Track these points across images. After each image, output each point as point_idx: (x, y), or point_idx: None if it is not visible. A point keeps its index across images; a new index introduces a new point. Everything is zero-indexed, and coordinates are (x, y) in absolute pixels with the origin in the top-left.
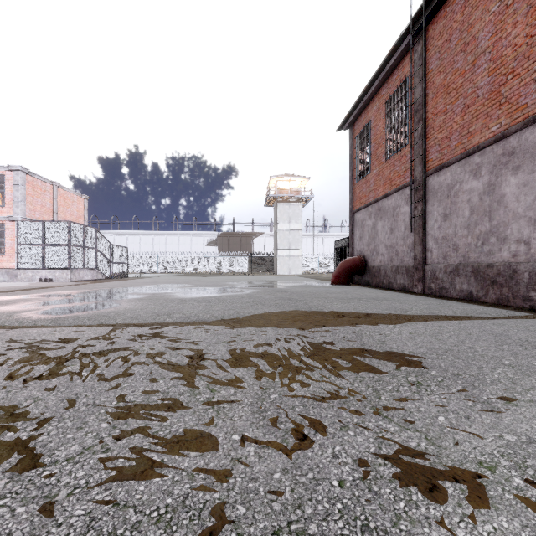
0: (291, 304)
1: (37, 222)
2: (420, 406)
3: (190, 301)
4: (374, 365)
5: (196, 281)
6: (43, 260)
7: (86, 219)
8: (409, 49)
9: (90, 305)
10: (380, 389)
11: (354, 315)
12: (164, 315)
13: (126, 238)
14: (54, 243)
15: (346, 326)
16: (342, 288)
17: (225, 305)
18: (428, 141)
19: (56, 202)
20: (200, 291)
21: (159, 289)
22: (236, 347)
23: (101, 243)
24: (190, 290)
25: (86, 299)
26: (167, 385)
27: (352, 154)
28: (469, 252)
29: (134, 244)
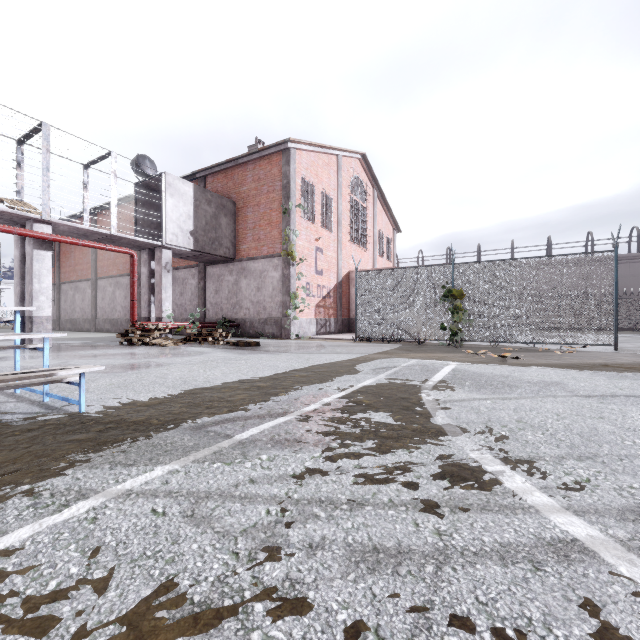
0: None
1: None
2: None
3: None
4: None
5: None
6: None
7: None
8: None
9: None
10: None
11: None
12: None
13: None
14: None
15: None
16: None
17: None
18: (61, 270)
19: None
20: None
21: None
22: None
23: None
24: None
25: None
26: None
27: None
28: (70, 315)
29: None
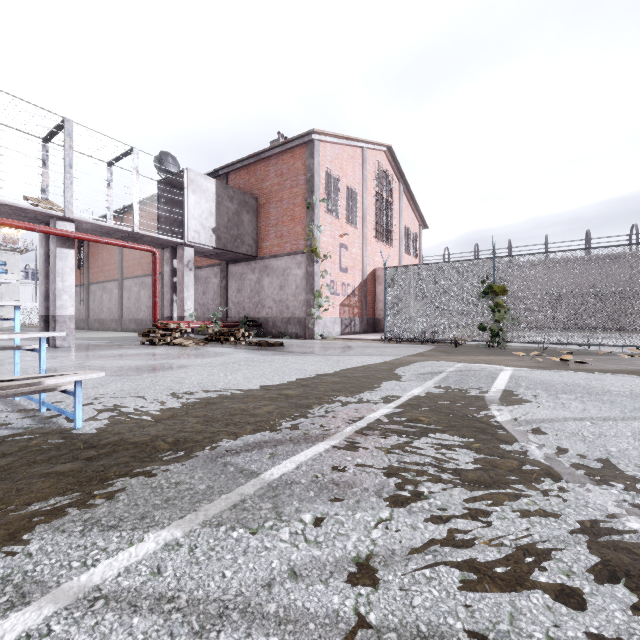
0: None
1: None
2: None
3: None
4: None
5: None
6: None
7: None
8: None
9: None
10: None
11: None
12: None
13: None
14: None
15: None
16: None
17: None
18: (90, 271)
19: None
20: None
21: None
22: None
23: None
24: None
25: None
26: None
27: None
28: (98, 315)
29: None
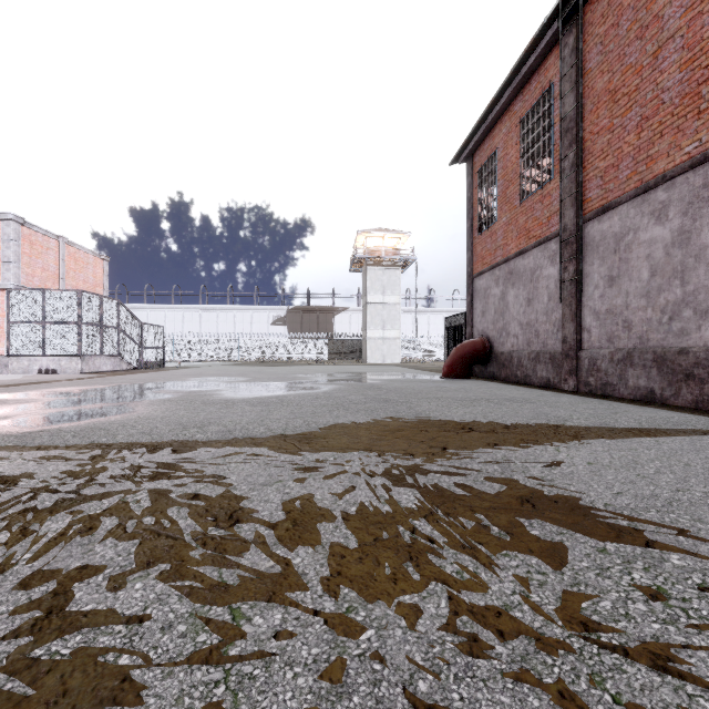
0: (389, 409)
1: (35, 291)
2: (702, 673)
3: (240, 403)
4: (554, 539)
5: (255, 373)
6: (43, 343)
7: (107, 288)
8: (555, 44)
9: (89, 410)
10: (589, 612)
11: (487, 427)
12: (194, 427)
13: (165, 314)
14: (59, 320)
15: (479, 448)
16: (458, 383)
17: (291, 410)
18: (584, 173)
19: (64, 264)
20: (258, 387)
21: (200, 384)
22: (298, 495)
23: (126, 320)
24: (244, 386)
25: (88, 400)
26: (147, 598)
27: (471, 197)
28: (649, 332)
29: (175, 323)
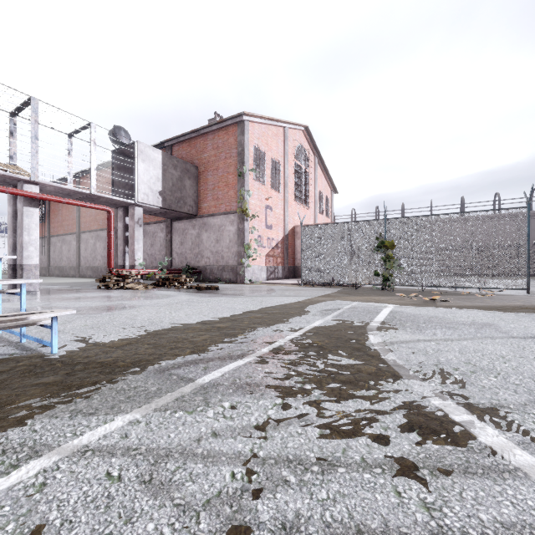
0: None
1: None
2: None
3: None
4: None
5: None
6: None
7: None
8: None
9: None
10: None
11: None
12: None
13: None
14: None
15: None
16: None
17: None
18: (51, 225)
19: None
20: None
21: None
22: None
23: None
24: None
25: None
26: None
27: None
28: (58, 263)
29: None
